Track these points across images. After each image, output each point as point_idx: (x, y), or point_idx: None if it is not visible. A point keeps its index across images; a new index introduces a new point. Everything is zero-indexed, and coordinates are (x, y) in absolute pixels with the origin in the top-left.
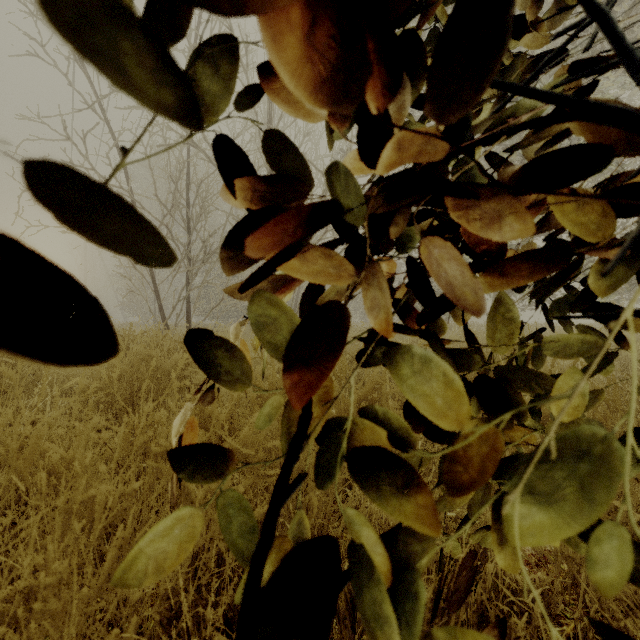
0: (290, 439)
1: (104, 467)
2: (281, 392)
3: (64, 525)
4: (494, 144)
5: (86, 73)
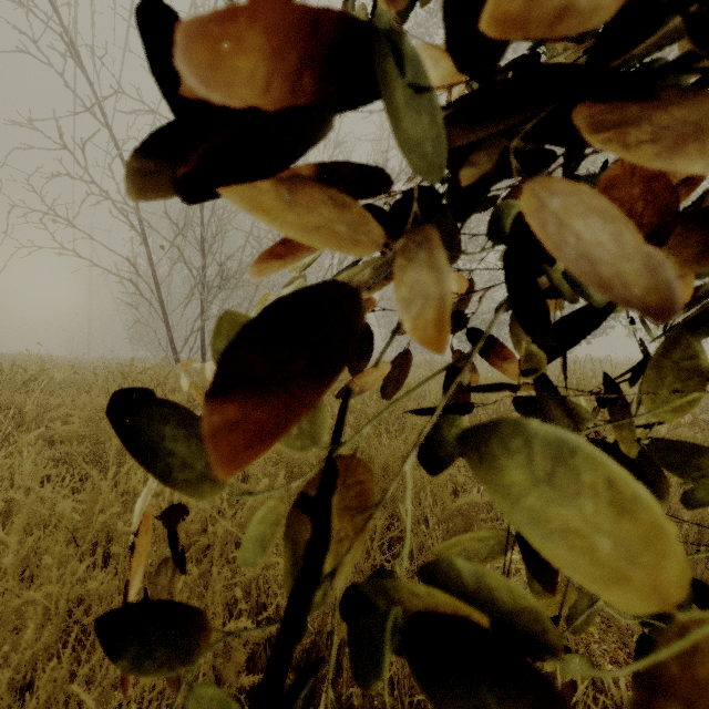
0: (297, 564)
1: (49, 559)
2: None
3: (11, 626)
4: (673, 23)
5: (85, 73)
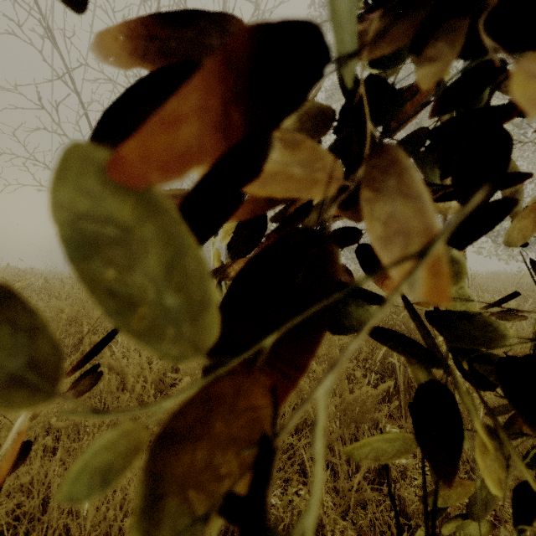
0: (192, 533)
1: None
2: None
3: None
4: None
5: (58, 50)
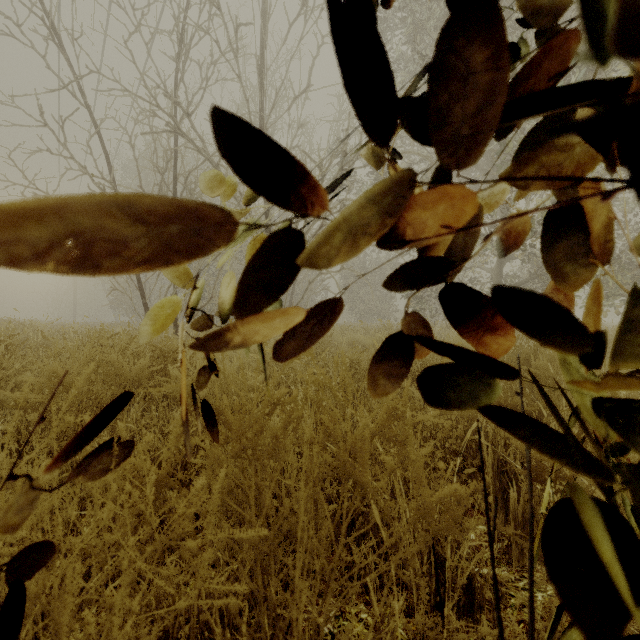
0: None
1: None
2: (255, 425)
3: None
4: None
5: (64, 54)
